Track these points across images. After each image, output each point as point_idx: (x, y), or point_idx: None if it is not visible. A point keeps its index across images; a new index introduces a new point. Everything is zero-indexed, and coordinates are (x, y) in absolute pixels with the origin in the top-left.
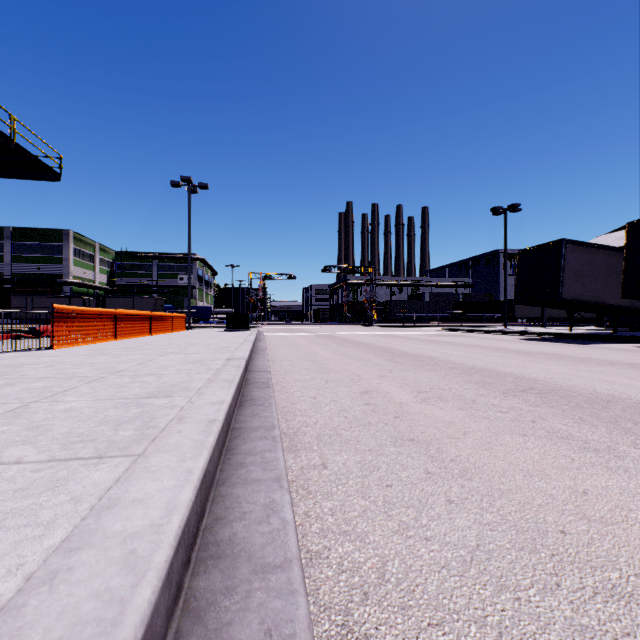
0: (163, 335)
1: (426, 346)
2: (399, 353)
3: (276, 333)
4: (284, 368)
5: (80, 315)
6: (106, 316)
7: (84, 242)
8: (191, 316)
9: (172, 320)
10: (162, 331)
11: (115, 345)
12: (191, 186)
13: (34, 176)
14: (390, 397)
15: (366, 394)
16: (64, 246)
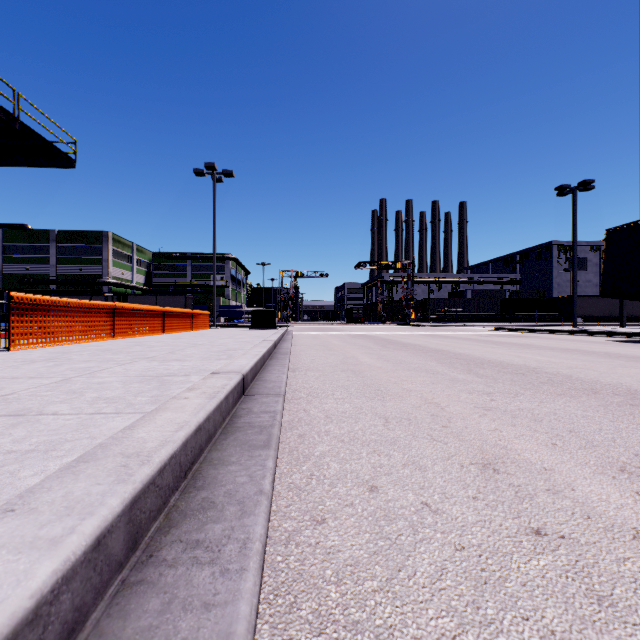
0: (177, 334)
1: (499, 349)
2: (472, 360)
3: (306, 332)
4: (309, 385)
5: (58, 308)
6: (99, 310)
7: (122, 243)
8: (223, 315)
9: (191, 317)
10: (179, 329)
11: (99, 345)
12: (216, 174)
13: (48, 163)
14: (573, 494)
15: (496, 475)
16: (103, 247)
